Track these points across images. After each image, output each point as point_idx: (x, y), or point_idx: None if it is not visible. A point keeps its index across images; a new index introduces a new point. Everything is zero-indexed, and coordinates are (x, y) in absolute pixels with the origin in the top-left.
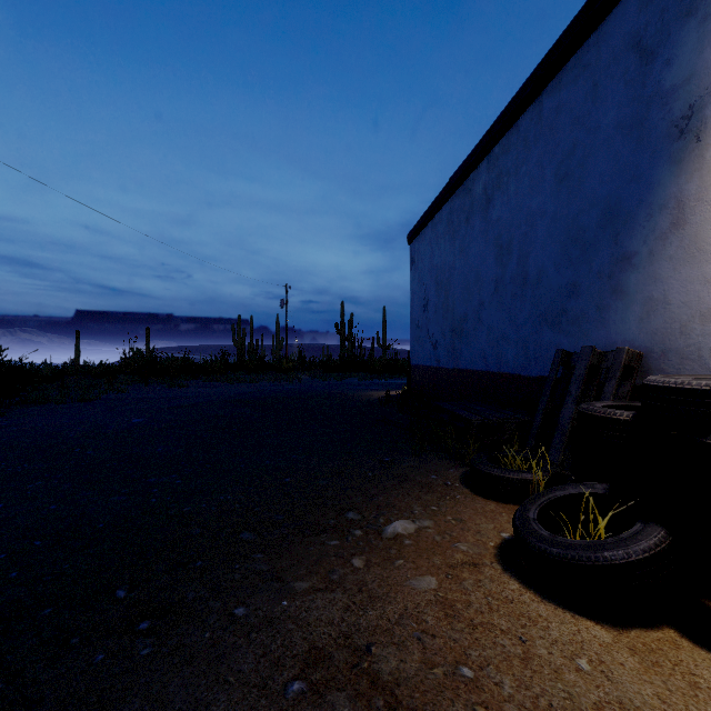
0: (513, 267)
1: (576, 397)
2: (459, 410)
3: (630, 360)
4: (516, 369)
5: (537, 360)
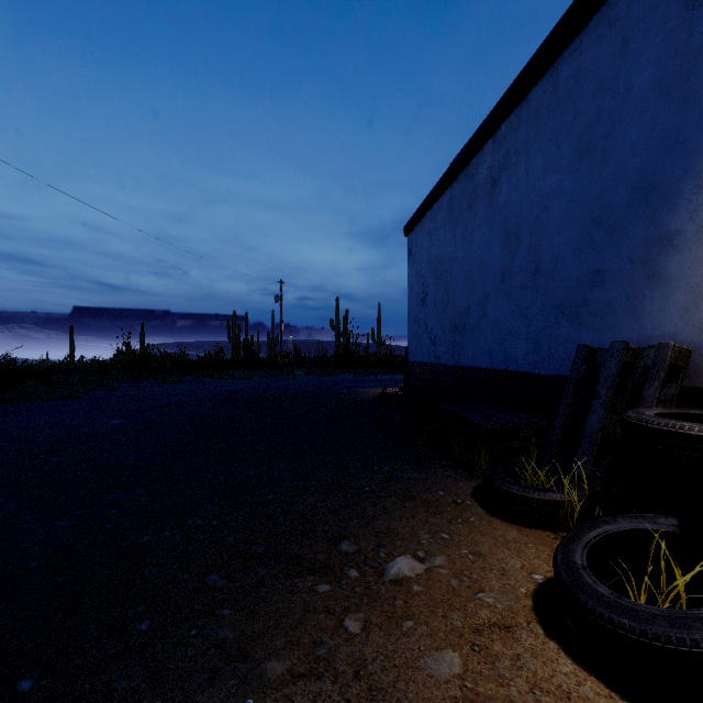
0: (523, 255)
1: (606, 400)
2: (465, 413)
3: (676, 358)
4: (526, 367)
5: (551, 357)
